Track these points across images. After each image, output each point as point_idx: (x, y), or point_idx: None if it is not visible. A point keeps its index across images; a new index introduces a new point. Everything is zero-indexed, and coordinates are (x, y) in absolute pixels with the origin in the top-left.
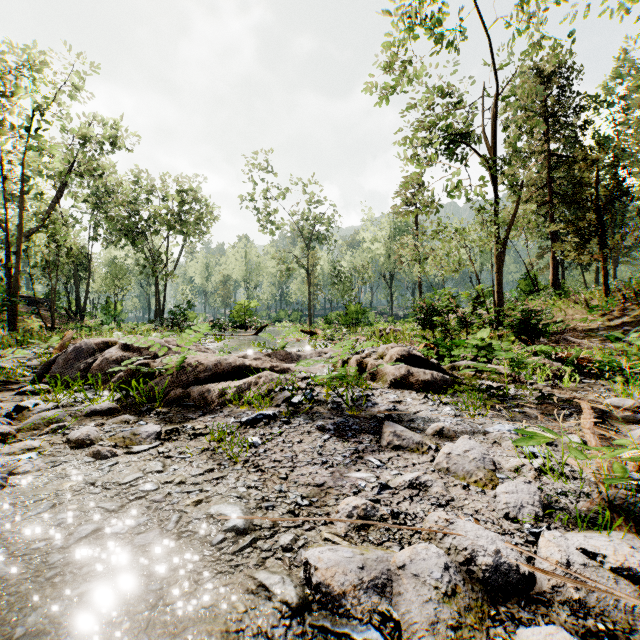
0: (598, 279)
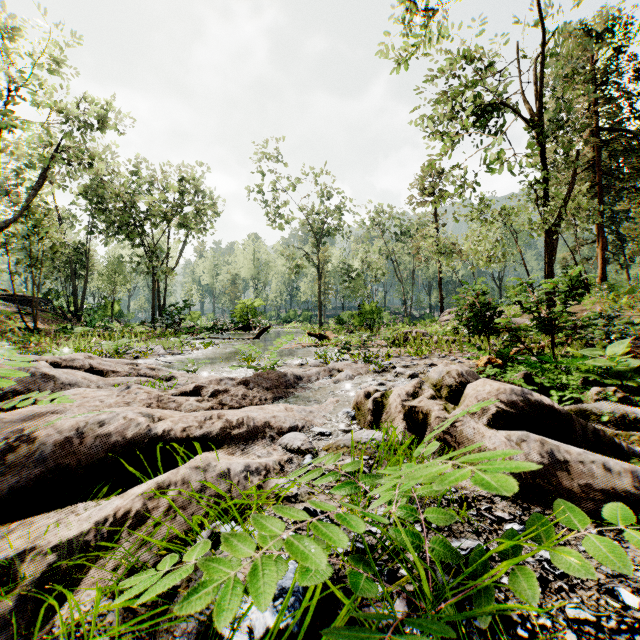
0: None
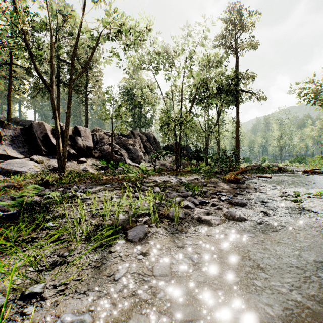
0: None
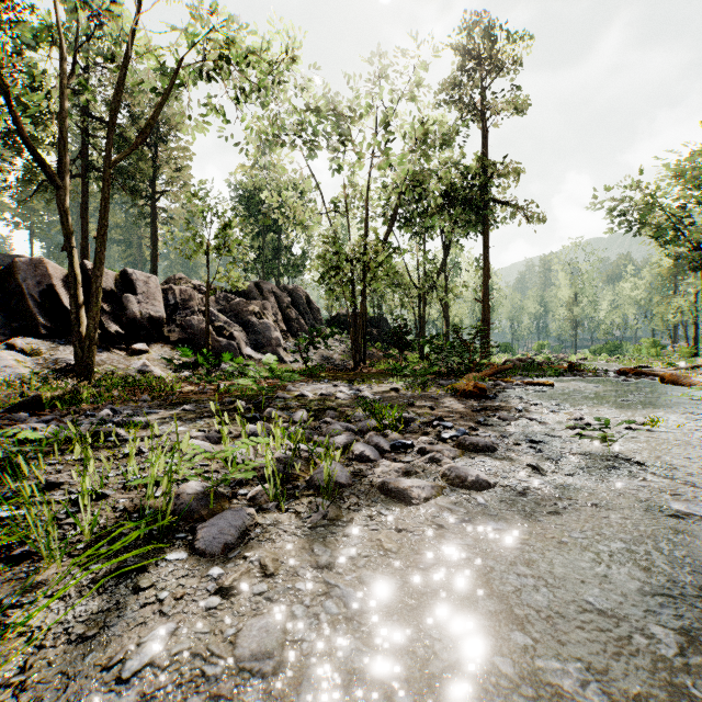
0: None
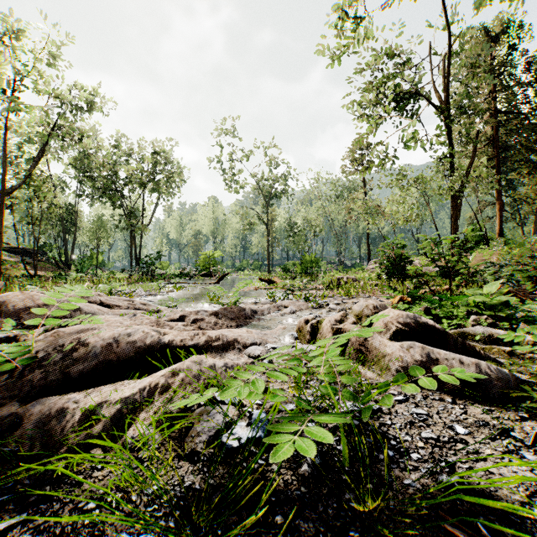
0: (535, 231)
